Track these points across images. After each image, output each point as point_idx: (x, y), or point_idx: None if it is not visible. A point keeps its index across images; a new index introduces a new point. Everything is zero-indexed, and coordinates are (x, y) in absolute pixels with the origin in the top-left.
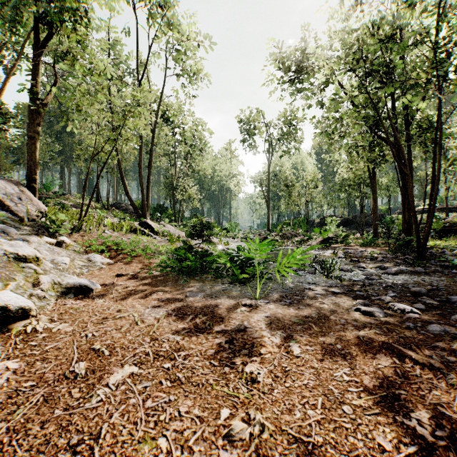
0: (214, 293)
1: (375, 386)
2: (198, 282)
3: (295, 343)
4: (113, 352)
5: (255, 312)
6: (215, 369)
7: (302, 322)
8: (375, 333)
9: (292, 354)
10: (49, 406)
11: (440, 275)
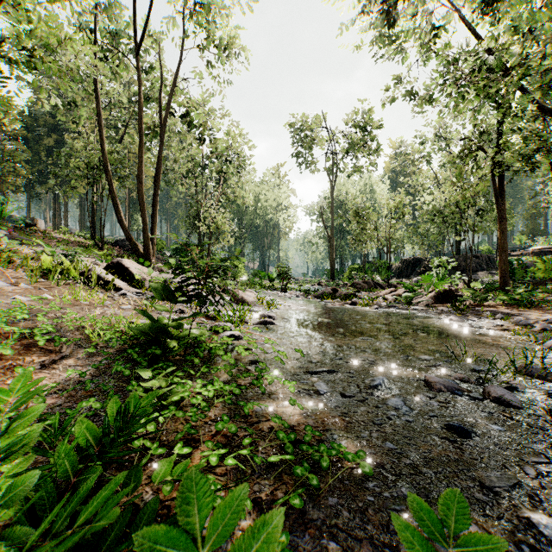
0: None
1: None
2: None
3: None
4: None
5: None
6: None
7: None
8: None
9: None
10: None
11: None
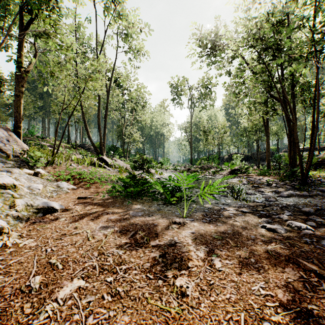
0: (151, 213)
1: (288, 300)
2: (139, 203)
3: (217, 257)
4: (66, 266)
5: (183, 229)
6: (150, 282)
7: (220, 238)
8: (280, 247)
9: (214, 268)
10: (1, 322)
11: (321, 197)
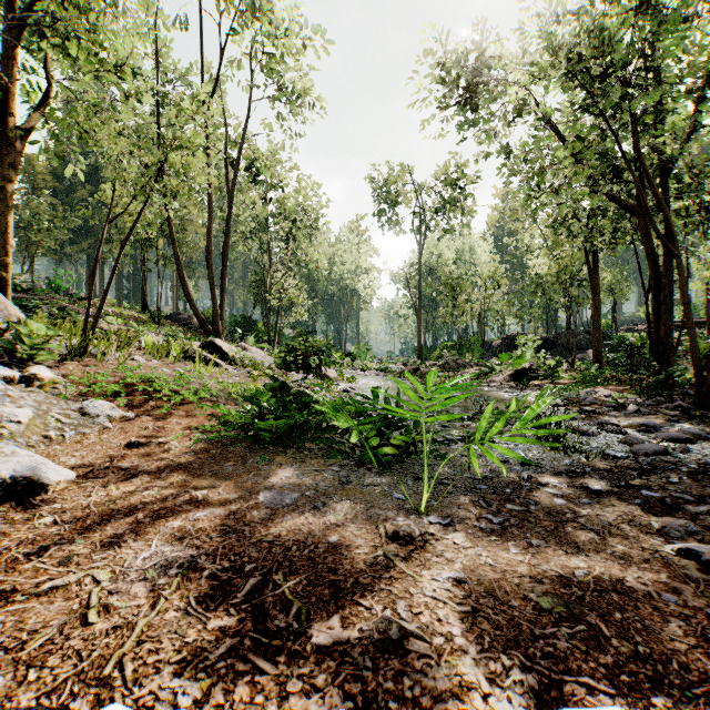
0: (322, 495)
1: None
2: (292, 461)
3: None
4: None
5: (424, 561)
6: None
7: (563, 608)
8: None
9: None
10: None
11: None
